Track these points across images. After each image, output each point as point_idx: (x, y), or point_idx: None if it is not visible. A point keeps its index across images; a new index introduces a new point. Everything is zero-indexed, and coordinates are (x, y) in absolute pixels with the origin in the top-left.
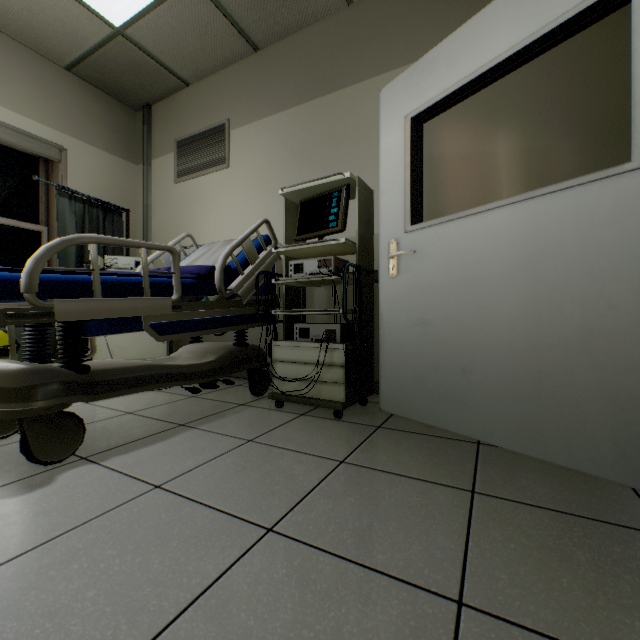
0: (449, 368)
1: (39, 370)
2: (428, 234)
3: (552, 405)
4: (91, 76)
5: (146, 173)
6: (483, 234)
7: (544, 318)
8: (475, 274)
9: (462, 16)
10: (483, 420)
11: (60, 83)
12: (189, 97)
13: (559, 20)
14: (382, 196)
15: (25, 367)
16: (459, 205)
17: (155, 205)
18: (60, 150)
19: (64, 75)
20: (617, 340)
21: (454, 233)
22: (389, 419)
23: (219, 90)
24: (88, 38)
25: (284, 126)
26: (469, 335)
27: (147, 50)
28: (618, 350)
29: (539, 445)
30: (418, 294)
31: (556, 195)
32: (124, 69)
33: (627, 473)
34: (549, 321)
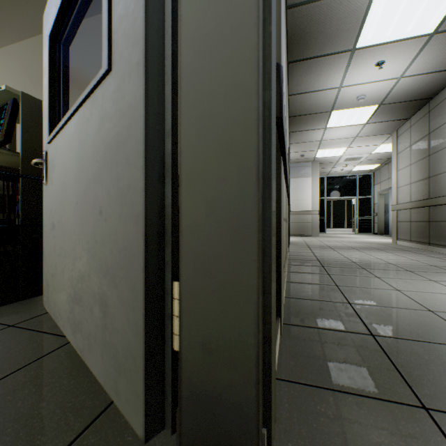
0: (60, 269)
1: None
2: (55, 145)
3: (85, 307)
4: None
5: None
6: (68, 143)
7: (83, 223)
8: (66, 181)
9: None
10: (68, 319)
11: None
12: None
13: None
14: (44, 111)
15: None
16: None
17: None
18: None
19: None
20: (102, 245)
21: (61, 143)
22: (42, 315)
23: None
24: None
25: (25, 53)
26: (65, 238)
27: None
28: (103, 255)
29: (82, 345)
30: (52, 200)
31: (86, 104)
32: None
33: (105, 377)
34: (85, 226)
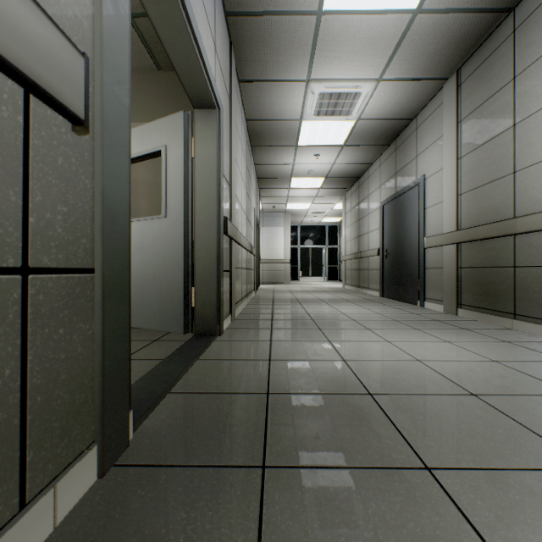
0: None
1: None
2: None
3: (146, 305)
4: None
5: None
6: None
7: (145, 270)
8: None
9: (151, 107)
10: None
11: None
12: None
13: (147, 152)
14: None
15: None
16: (150, 209)
17: None
18: None
19: None
20: (160, 278)
21: None
22: None
23: None
24: None
25: None
26: None
27: None
28: (161, 282)
29: (143, 323)
30: None
31: (147, 221)
32: None
33: (162, 326)
34: (146, 271)
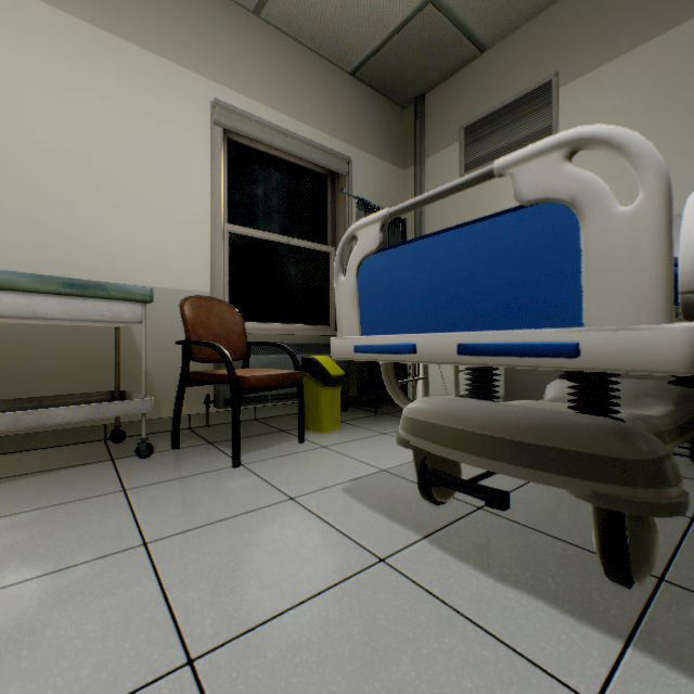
0: None
1: (631, 428)
2: None
3: None
4: (373, 75)
5: (419, 175)
6: None
7: None
8: None
9: None
10: None
11: (345, 91)
12: (483, 67)
13: None
14: None
15: (603, 421)
16: None
17: (429, 211)
18: (347, 162)
19: (348, 81)
20: None
21: None
22: None
23: (537, 40)
24: (390, 22)
25: (681, 47)
26: None
27: (453, 14)
28: None
29: None
30: None
31: None
32: (413, 53)
33: None
34: None
